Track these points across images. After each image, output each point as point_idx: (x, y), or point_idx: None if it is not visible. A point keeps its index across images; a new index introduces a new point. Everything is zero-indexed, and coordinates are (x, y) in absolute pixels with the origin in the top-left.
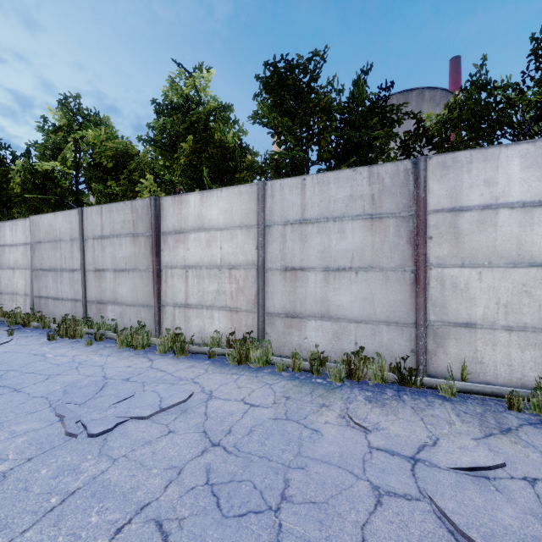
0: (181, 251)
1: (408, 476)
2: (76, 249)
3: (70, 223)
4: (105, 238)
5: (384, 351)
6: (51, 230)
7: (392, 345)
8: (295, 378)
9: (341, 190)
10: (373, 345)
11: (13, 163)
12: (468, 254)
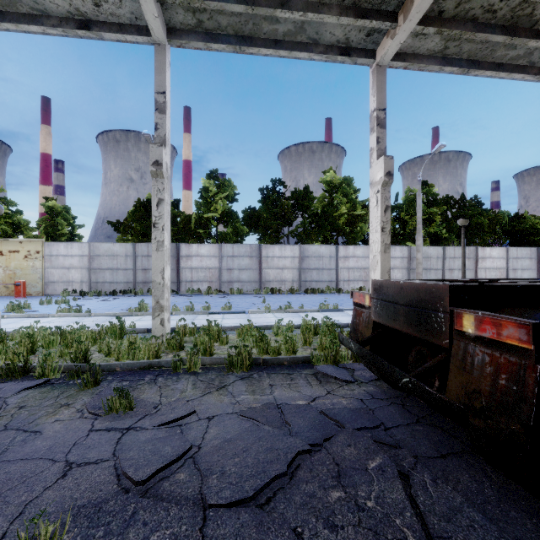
0: (484, 264)
1: None
2: (440, 261)
3: (437, 251)
4: (455, 258)
5: None
6: (425, 253)
7: None
8: None
9: (524, 252)
10: None
11: (292, 197)
12: None
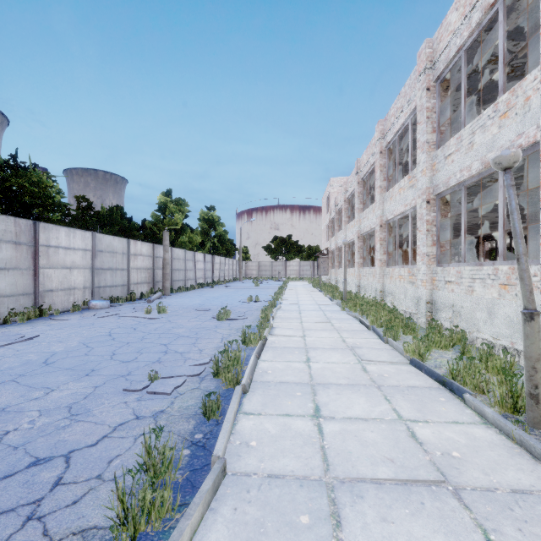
0: None
1: (92, 318)
2: None
3: None
4: None
5: (22, 308)
6: None
7: (25, 304)
8: (5, 326)
9: (0, 226)
10: (17, 307)
11: None
12: (52, 264)
